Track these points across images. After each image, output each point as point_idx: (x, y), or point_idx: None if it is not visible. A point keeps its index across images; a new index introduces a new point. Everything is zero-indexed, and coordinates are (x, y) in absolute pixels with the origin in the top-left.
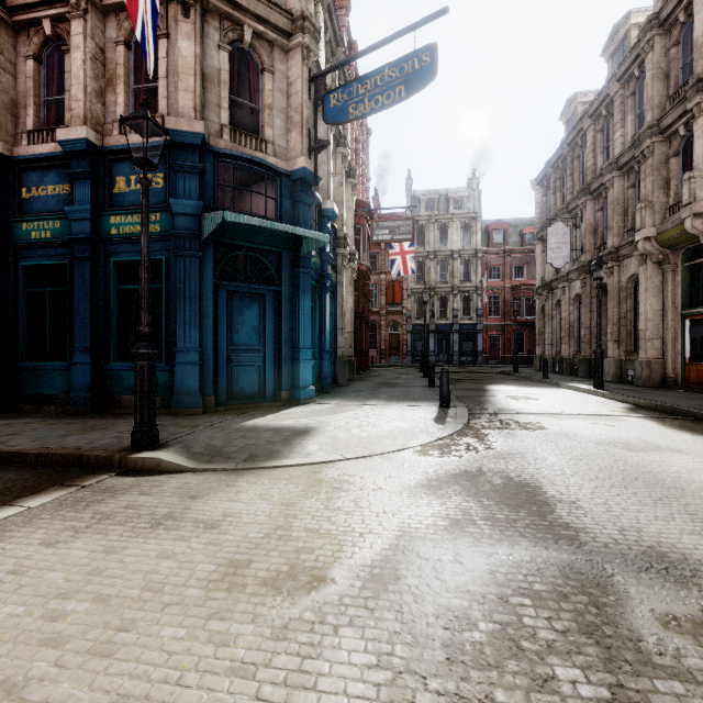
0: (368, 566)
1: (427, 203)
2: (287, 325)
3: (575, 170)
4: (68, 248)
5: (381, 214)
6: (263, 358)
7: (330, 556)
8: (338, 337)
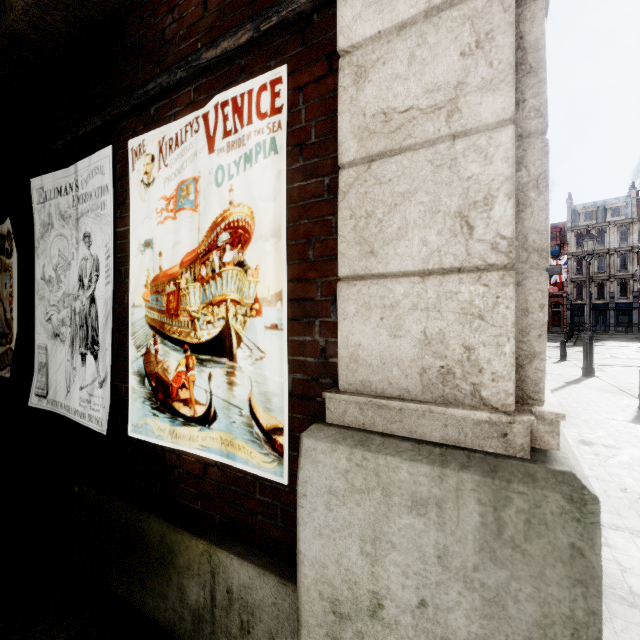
0: None
1: (586, 215)
2: None
3: None
4: None
5: None
6: None
7: None
8: None
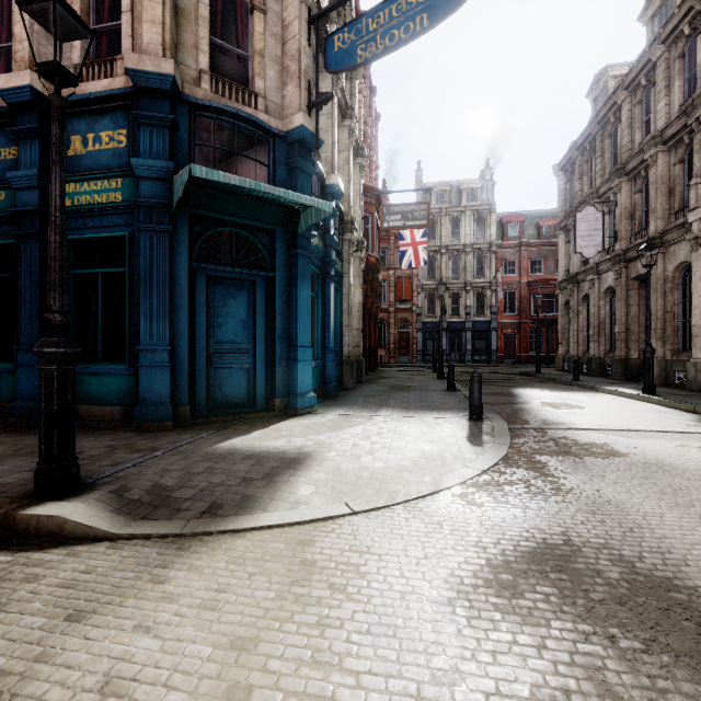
0: None
1: (438, 195)
2: (281, 319)
3: (606, 150)
4: (15, 225)
5: None
6: (252, 359)
7: None
8: (345, 334)
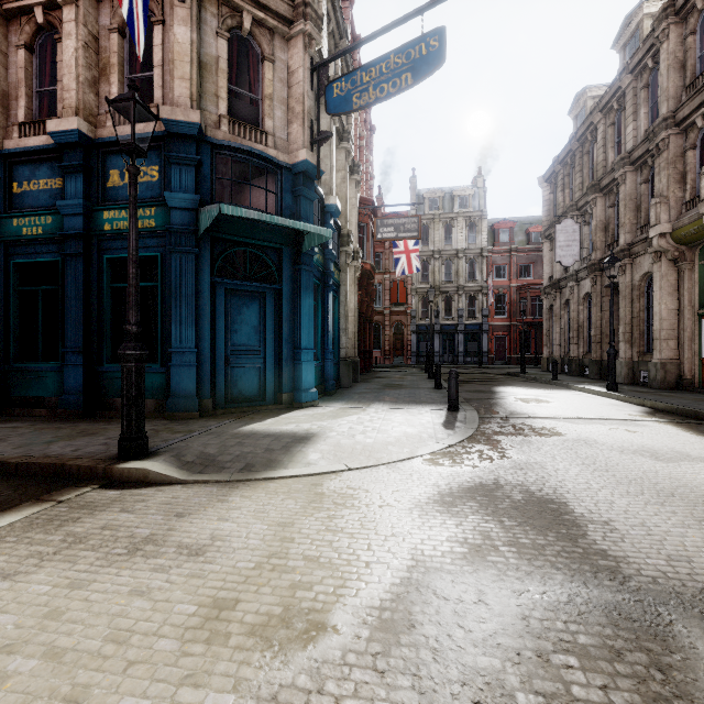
0: (376, 608)
1: (432, 202)
2: (288, 325)
3: (584, 166)
4: (60, 245)
5: (385, 213)
6: (263, 359)
7: (331, 594)
8: (342, 338)
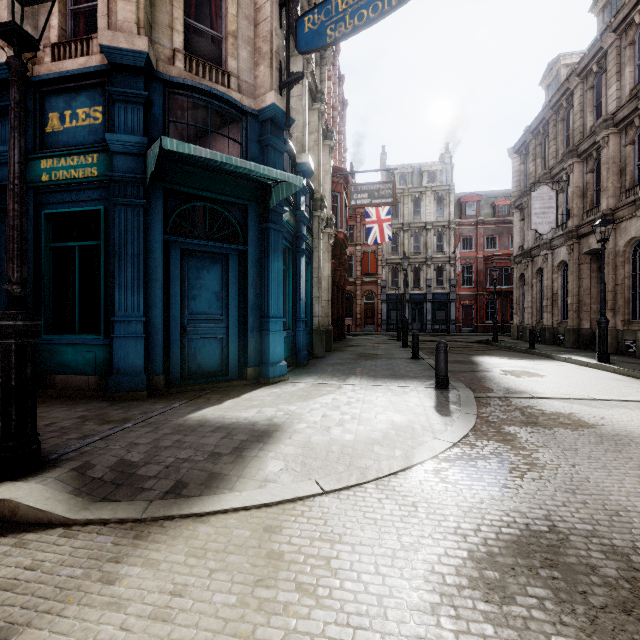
0: None
1: (401, 177)
2: (254, 291)
3: (558, 134)
4: None
5: None
6: (225, 329)
7: None
8: (315, 306)
